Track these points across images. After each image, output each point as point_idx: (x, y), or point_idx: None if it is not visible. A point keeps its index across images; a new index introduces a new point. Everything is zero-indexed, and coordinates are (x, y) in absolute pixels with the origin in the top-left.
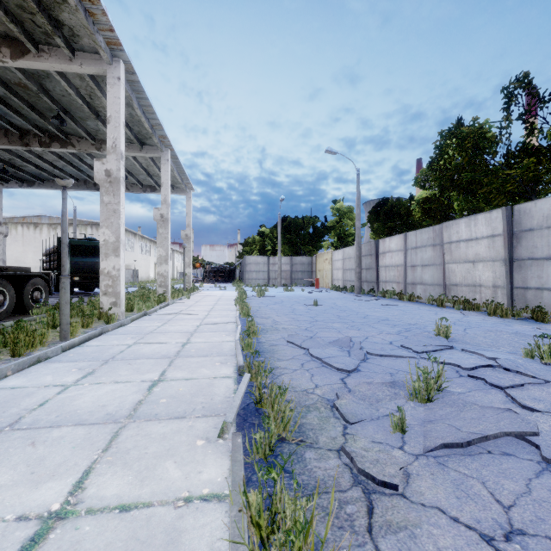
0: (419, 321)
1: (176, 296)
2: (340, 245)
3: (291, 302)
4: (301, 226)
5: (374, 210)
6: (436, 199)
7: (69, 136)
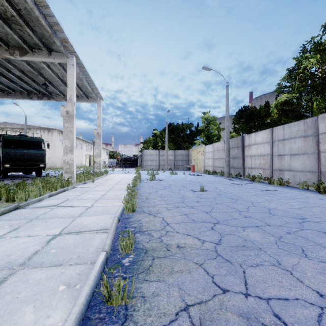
0: None
1: (83, 180)
2: (207, 142)
3: (178, 186)
4: (181, 129)
5: (238, 113)
6: (292, 102)
7: None
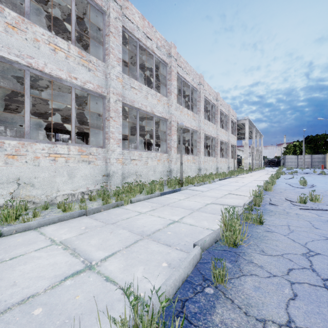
0: None
1: (260, 169)
2: None
3: None
4: (316, 141)
5: None
6: None
7: None
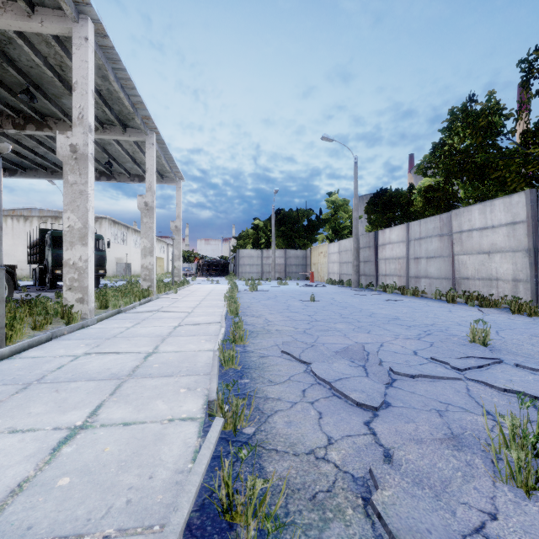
0: (436, 321)
1: (163, 290)
2: (335, 238)
3: (285, 297)
4: (296, 219)
5: (372, 200)
6: (439, 187)
7: (45, 117)
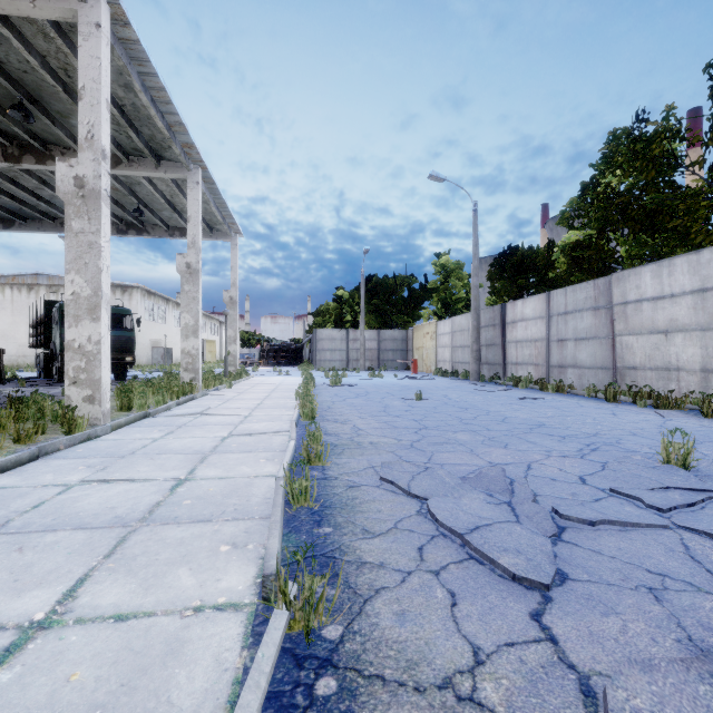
0: (599, 429)
1: (212, 385)
2: (445, 315)
3: (381, 394)
4: (393, 288)
5: (497, 262)
6: (590, 243)
7: (49, 146)
